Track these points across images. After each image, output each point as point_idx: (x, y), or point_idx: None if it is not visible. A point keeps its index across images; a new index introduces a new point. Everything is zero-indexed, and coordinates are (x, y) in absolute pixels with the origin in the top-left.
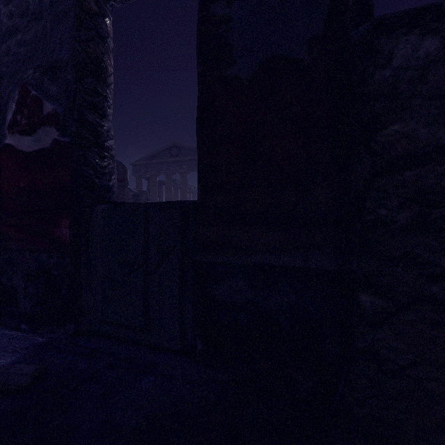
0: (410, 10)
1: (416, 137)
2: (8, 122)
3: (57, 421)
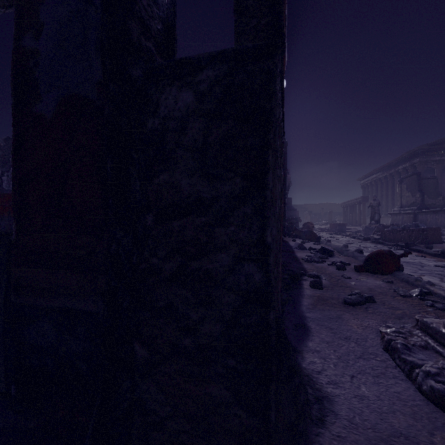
0: (174, 61)
1: (183, 187)
2: None
3: None
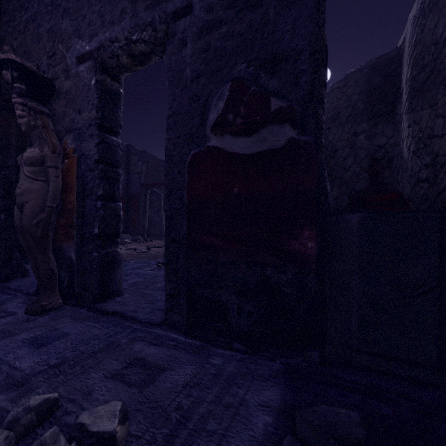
0: None
1: None
2: (211, 123)
3: None
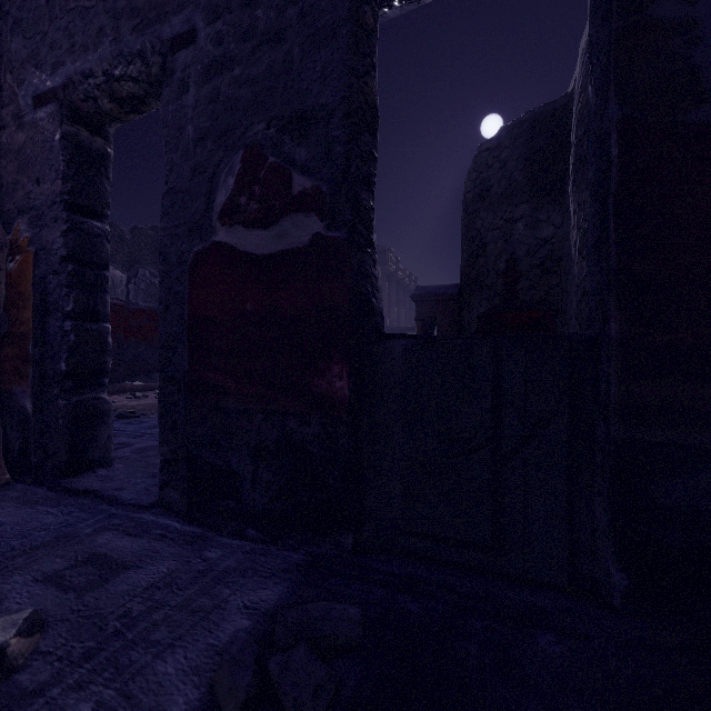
0: None
1: None
2: (219, 208)
3: (465, 708)
